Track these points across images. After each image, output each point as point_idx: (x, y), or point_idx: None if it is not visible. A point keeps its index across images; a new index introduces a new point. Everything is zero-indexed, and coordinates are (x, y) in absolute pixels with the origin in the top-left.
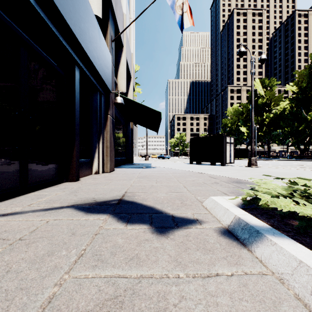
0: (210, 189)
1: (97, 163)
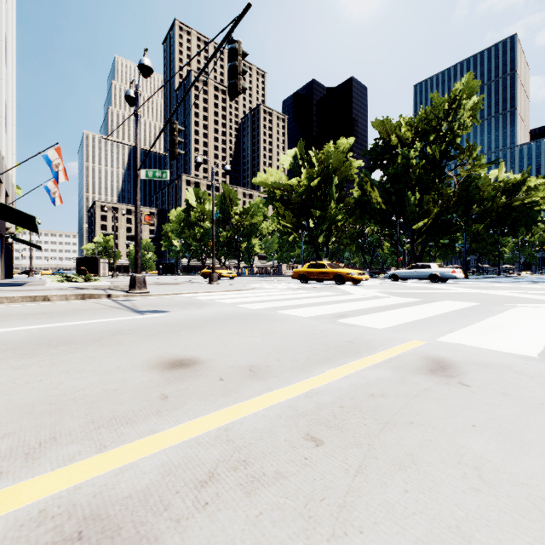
0: None
1: None
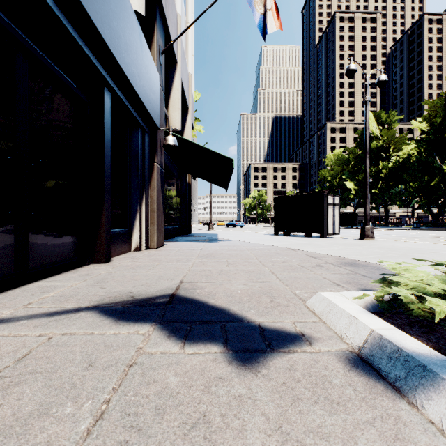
0: (312, 276)
1: (138, 235)
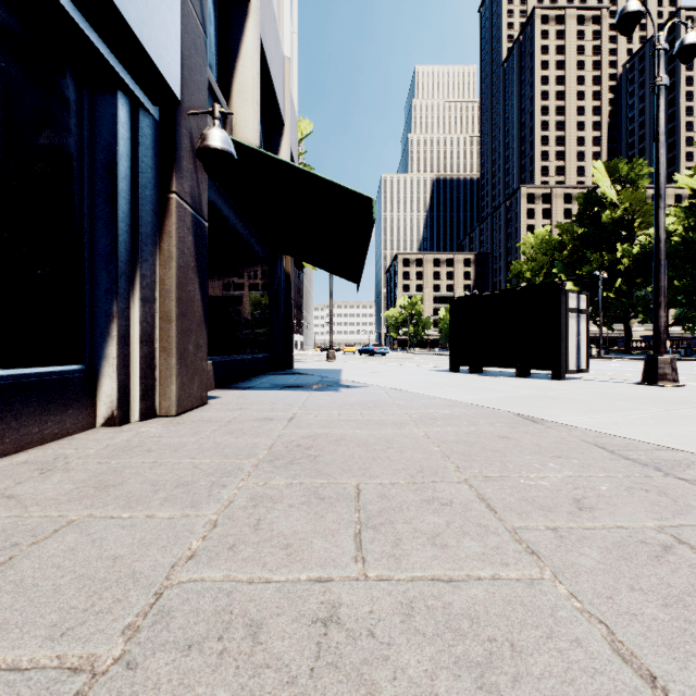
0: None
1: (114, 382)
